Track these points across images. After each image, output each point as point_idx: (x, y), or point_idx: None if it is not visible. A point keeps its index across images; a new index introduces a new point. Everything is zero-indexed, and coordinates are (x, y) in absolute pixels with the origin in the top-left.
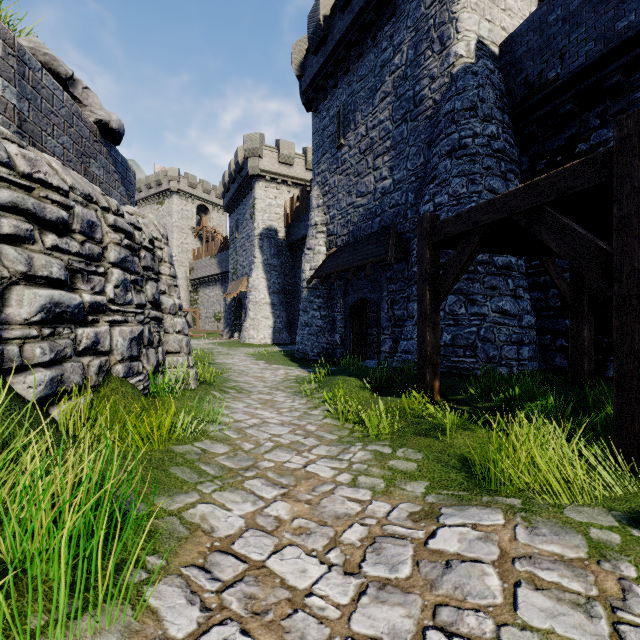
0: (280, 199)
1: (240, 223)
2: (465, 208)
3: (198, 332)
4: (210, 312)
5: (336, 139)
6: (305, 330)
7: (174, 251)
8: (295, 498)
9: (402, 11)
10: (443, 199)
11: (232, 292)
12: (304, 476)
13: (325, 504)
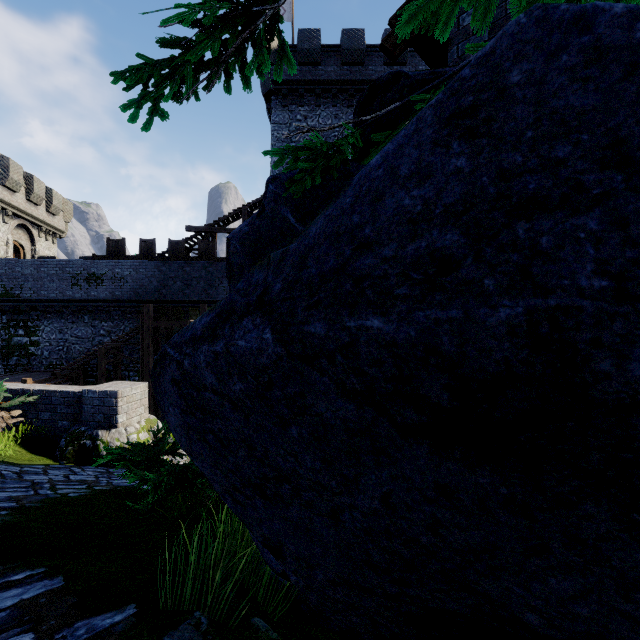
0: None
1: None
2: None
3: None
4: None
5: None
6: None
7: None
8: None
9: None
10: None
11: None
12: None
13: None
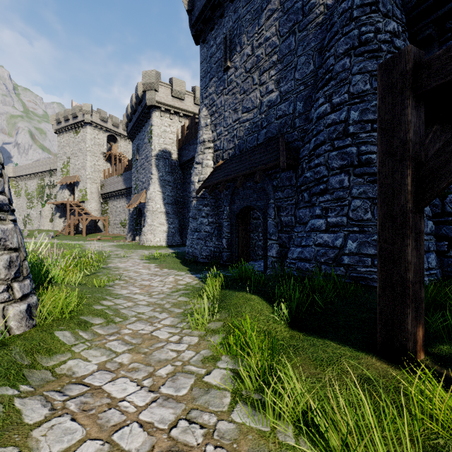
0: (173, 127)
1: (140, 147)
2: (370, 105)
3: (107, 236)
4: (117, 220)
5: (223, 62)
6: (194, 235)
7: (88, 171)
8: None
9: None
10: (343, 98)
11: (133, 203)
12: None
13: None
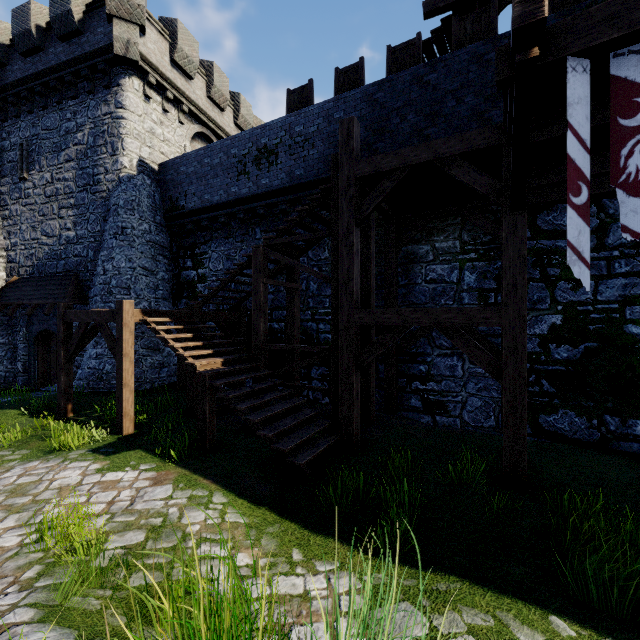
0: None
1: None
2: (123, 278)
3: None
4: None
5: (18, 170)
6: None
7: None
8: None
9: (84, 100)
10: (109, 267)
11: None
12: None
13: None
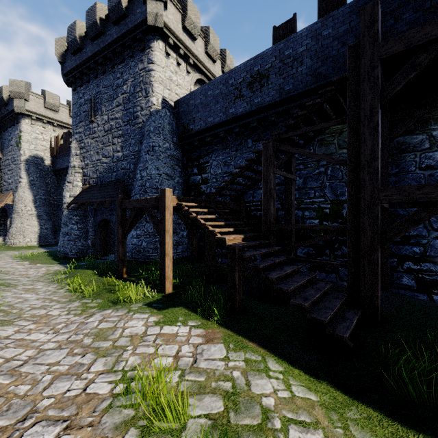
0: (46, 135)
1: (5, 146)
2: (154, 181)
3: None
4: None
5: (89, 116)
6: (66, 237)
7: None
8: (39, 323)
9: (128, 63)
10: (144, 174)
11: None
12: (45, 316)
13: (52, 322)
